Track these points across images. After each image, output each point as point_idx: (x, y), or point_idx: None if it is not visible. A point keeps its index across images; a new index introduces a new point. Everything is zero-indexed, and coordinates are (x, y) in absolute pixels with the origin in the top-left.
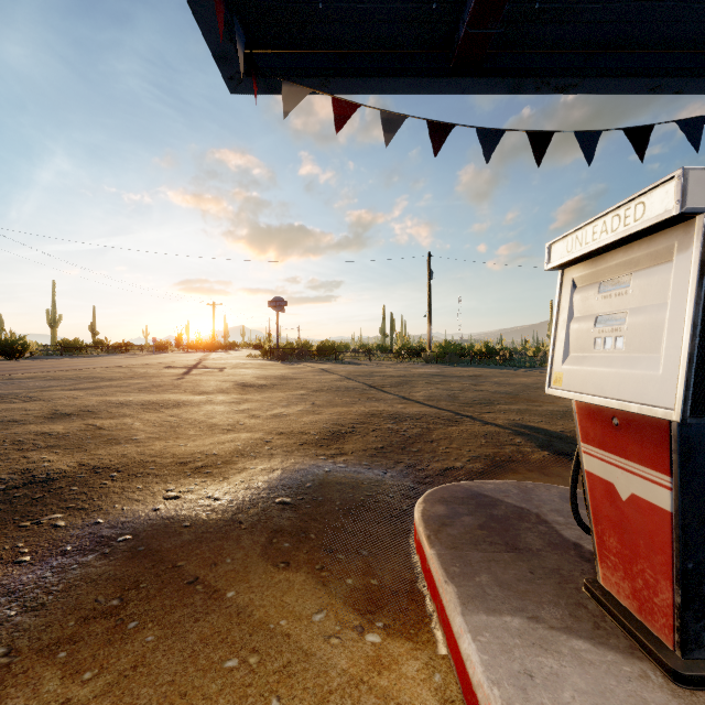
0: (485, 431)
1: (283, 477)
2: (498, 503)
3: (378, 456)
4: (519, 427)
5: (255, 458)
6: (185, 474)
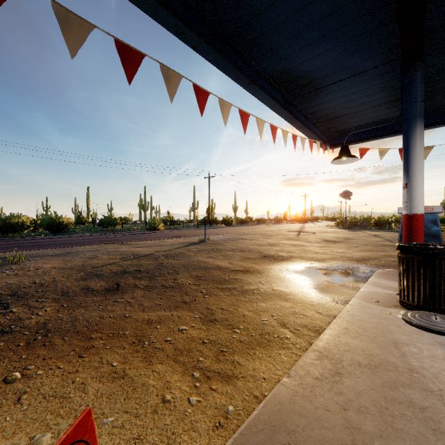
0: None
1: (341, 265)
2: None
3: (380, 266)
4: None
5: (332, 260)
6: (313, 260)
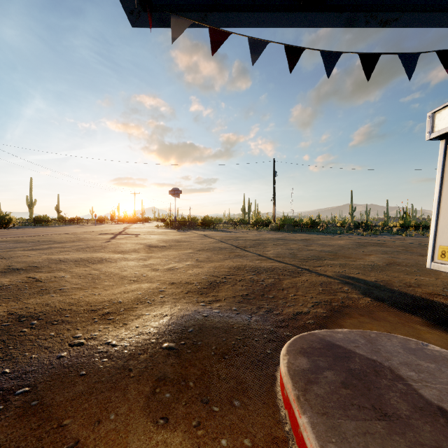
0: (320, 281)
1: (171, 322)
2: (352, 355)
3: (244, 302)
4: (344, 278)
5: (150, 305)
6: (93, 320)
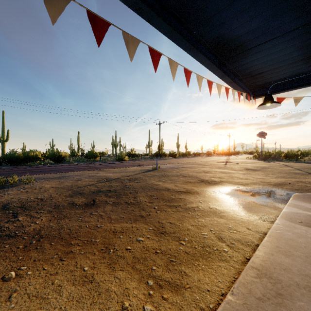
0: None
1: (262, 188)
2: None
3: (294, 190)
4: None
5: (254, 185)
6: (239, 184)
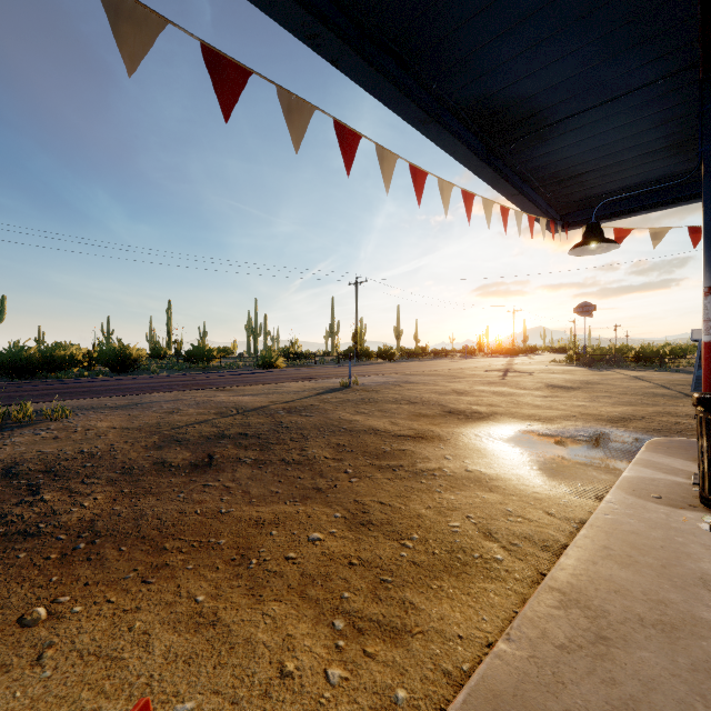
0: None
1: (583, 428)
2: None
3: (652, 432)
4: None
5: (566, 420)
6: (532, 420)
